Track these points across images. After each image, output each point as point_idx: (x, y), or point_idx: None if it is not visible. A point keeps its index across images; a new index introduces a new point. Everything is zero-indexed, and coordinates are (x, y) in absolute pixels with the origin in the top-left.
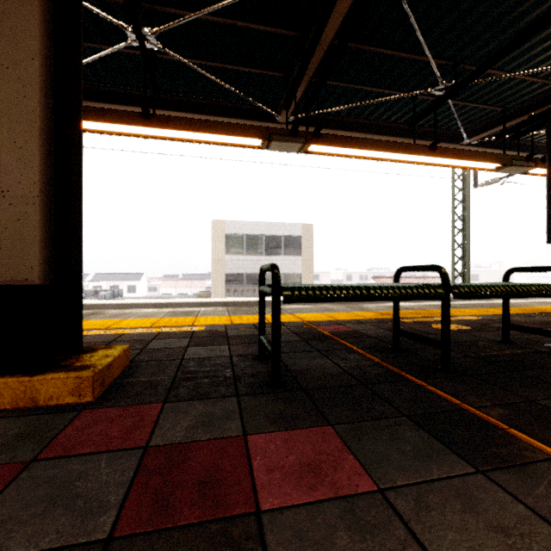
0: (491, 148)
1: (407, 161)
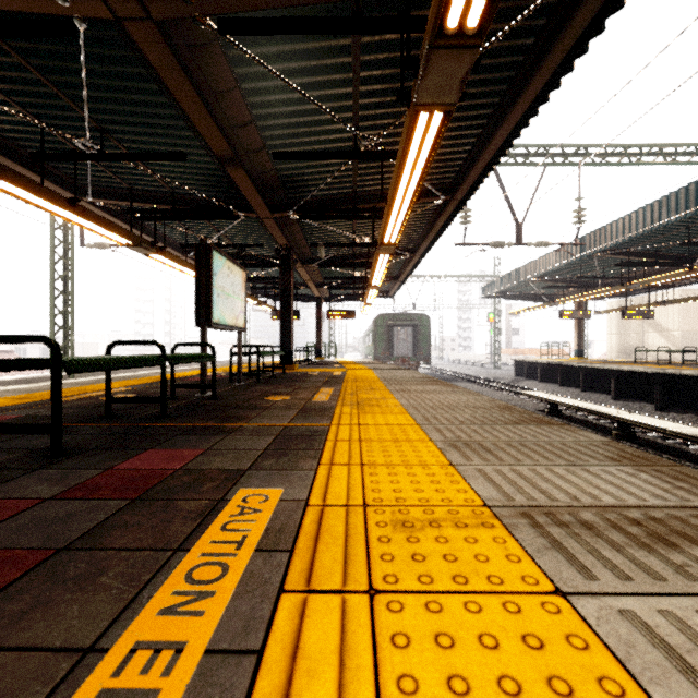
0: (112, 216)
1: (36, 204)
